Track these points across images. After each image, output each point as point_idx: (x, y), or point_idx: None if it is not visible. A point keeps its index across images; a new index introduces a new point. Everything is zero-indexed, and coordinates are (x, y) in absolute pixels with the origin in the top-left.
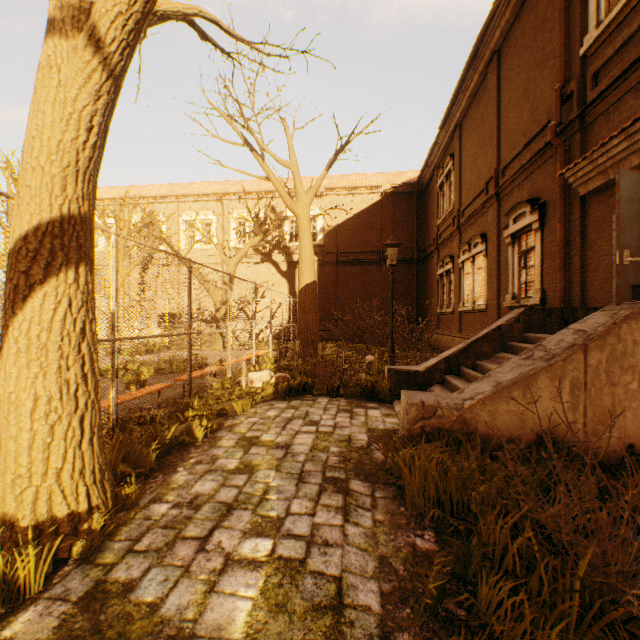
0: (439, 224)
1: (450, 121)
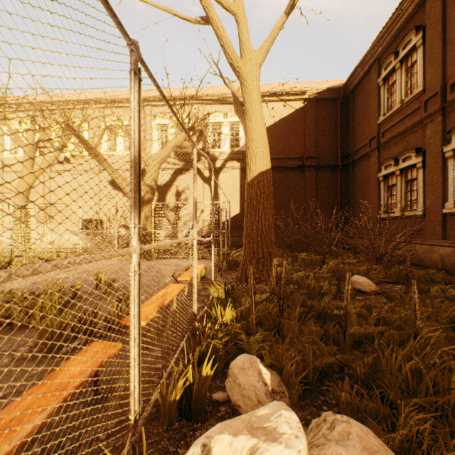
0: (383, 120)
1: None
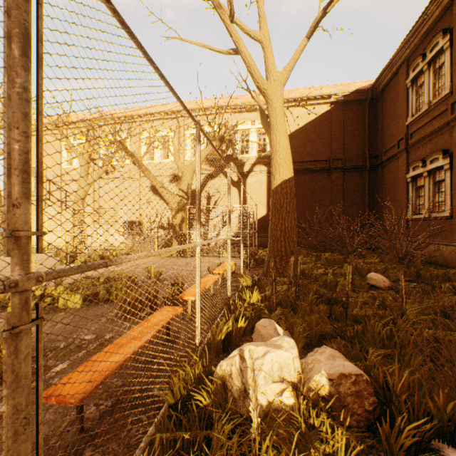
0: (411, 122)
1: None
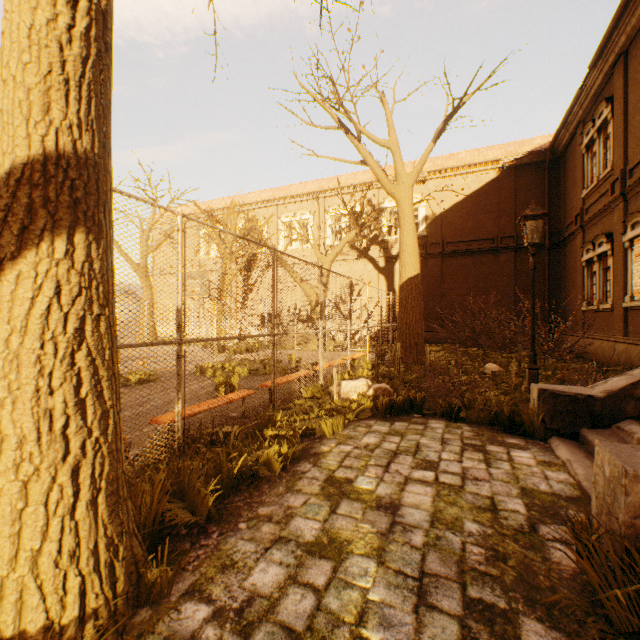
0: (585, 195)
1: (608, 52)
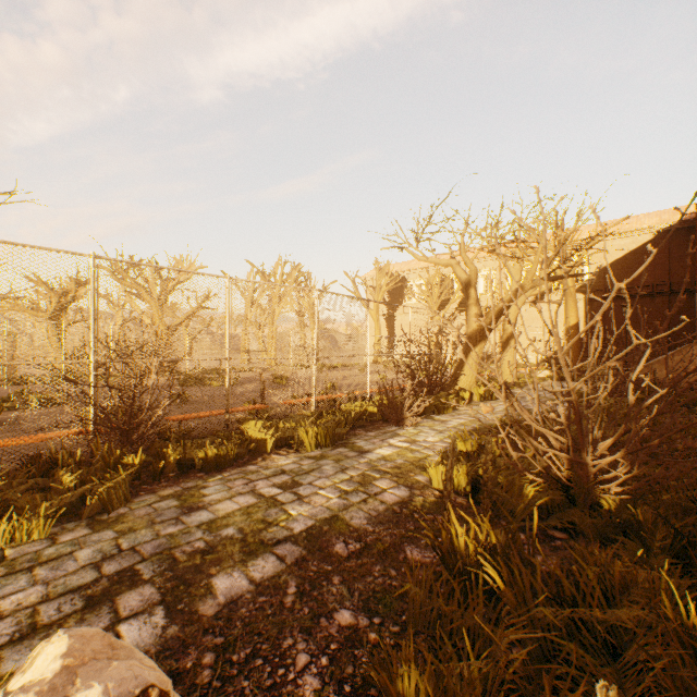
0: None
1: None
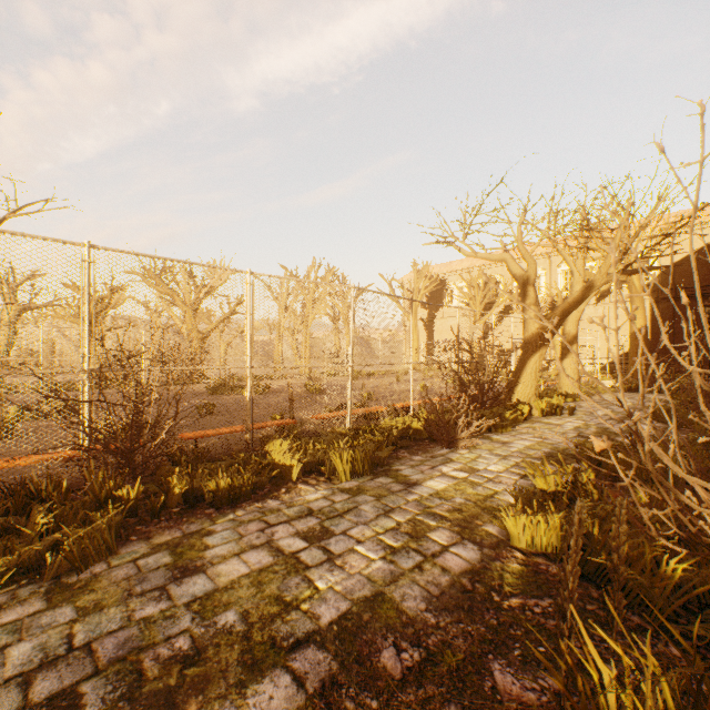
0: None
1: None
